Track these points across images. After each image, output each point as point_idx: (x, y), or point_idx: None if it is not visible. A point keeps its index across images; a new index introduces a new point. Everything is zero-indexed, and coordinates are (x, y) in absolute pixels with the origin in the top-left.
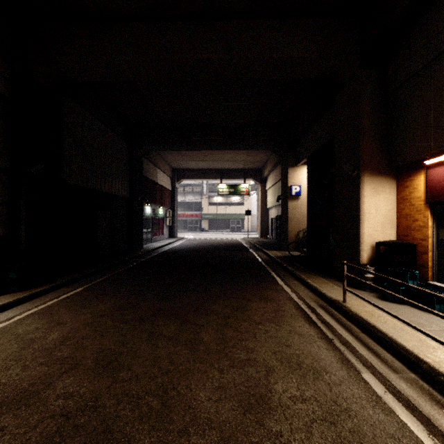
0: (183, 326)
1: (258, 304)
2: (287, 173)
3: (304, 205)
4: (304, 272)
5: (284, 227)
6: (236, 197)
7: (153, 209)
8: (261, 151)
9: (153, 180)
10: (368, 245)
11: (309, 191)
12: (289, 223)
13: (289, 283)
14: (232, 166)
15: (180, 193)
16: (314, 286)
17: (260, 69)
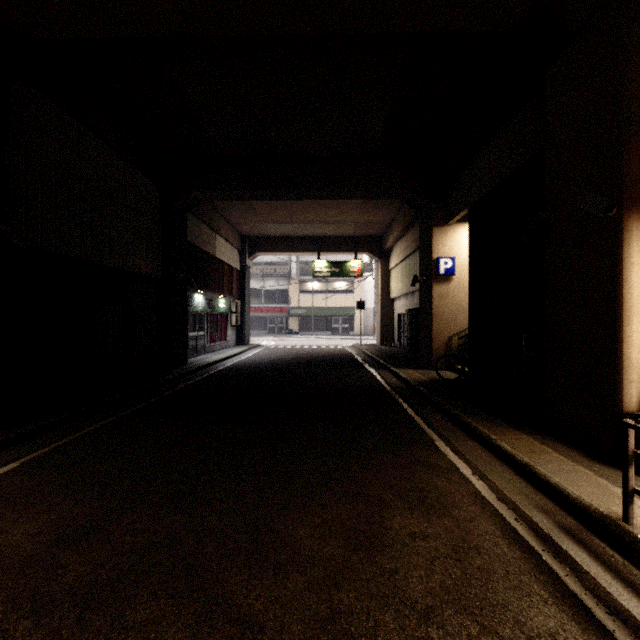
0: (203, 632)
1: (408, 520)
2: (431, 237)
3: (461, 290)
4: (480, 418)
5: (426, 328)
6: (342, 282)
7: (209, 300)
8: (383, 205)
9: (208, 251)
10: (639, 372)
11: (472, 265)
12: (435, 321)
13: (460, 447)
14: (336, 232)
15: (255, 276)
16: (522, 460)
17: (399, 5)
